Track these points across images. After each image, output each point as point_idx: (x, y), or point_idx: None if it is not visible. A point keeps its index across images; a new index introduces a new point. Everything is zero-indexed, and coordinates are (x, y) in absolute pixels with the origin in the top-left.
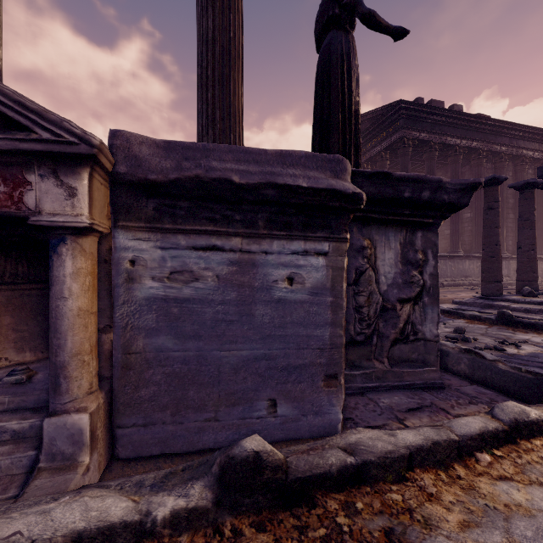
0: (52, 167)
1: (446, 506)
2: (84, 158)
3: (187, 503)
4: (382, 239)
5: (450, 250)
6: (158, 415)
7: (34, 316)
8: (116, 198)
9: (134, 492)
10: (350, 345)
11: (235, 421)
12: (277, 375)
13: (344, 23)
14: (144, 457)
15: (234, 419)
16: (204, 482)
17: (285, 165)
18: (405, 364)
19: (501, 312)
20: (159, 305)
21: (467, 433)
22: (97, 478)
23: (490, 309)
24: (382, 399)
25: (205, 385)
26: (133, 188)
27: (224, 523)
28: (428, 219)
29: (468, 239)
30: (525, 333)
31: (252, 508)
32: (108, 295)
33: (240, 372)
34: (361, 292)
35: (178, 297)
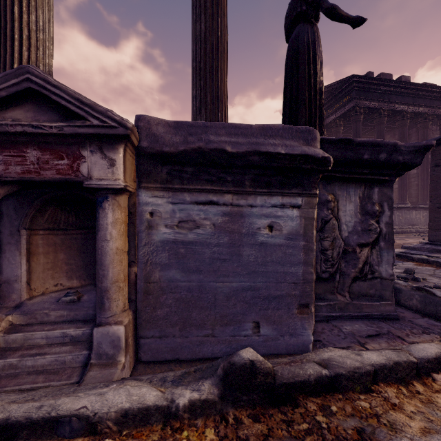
0: (98, 145)
1: (408, 415)
2: (121, 137)
3: (200, 396)
4: (343, 194)
5: (397, 202)
6: (169, 330)
7: (79, 253)
8: (140, 166)
9: (160, 385)
10: (317, 281)
11: (227, 337)
12: (260, 303)
13: (310, 17)
14: (159, 361)
15: (226, 336)
16: (211, 381)
17: (266, 136)
18: (363, 298)
19: None
20: (170, 247)
21: (424, 356)
22: (129, 374)
23: (437, 253)
24: (344, 326)
25: (205, 309)
26: (152, 158)
27: (228, 413)
28: (384, 176)
29: (415, 192)
30: None
31: (248, 404)
32: (132, 239)
33: (231, 299)
34: (325, 237)
35: (184, 240)
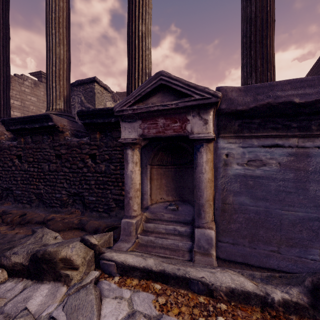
0: (197, 111)
1: None
2: (212, 104)
3: (290, 298)
4: None
5: None
6: (240, 240)
7: (172, 180)
8: (219, 122)
9: (251, 279)
10: None
11: (293, 257)
12: None
13: None
14: (232, 261)
15: (292, 255)
16: (299, 289)
17: None
18: None
19: None
20: (241, 179)
21: None
22: None
23: None
24: None
25: (270, 229)
26: (228, 116)
27: None
28: None
29: None
30: None
31: None
32: None
33: (296, 226)
34: None
35: (252, 175)
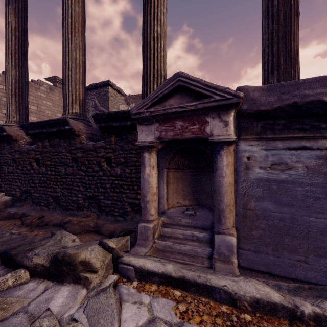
0: (217, 113)
1: None
2: (233, 105)
3: (322, 311)
4: None
5: None
6: (263, 248)
7: (189, 184)
8: (240, 123)
9: (277, 289)
10: None
11: (322, 267)
12: None
13: None
14: (254, 270)
15: (321, 266)
16: None
17: None
18: None
19: None
20: (263, 183)
21: None
22: None
23: None
24: None
25: (297, 237)
26: (250, 117)
27: None
28: None
29: None
30: None
31: None
32: None
33: (326, 234)
34: None
35: (276, 179)
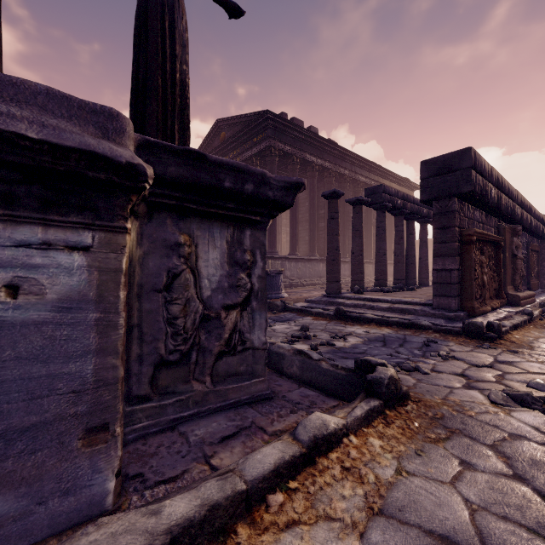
0: None
1: None
2: None
3: None
4: (205, 236)
5: (309, 254)
6: None
7: None
8: None
9: None
10: (163, 367)
11: None
12: None
13: None
14: None
15: None
16: None
17: None
18: (231, 379)
19: (337, 308)
20: None
21: (259, 474)
22: None
23: (332, 305)
24: (196, 430)
25: None
26: None
27: None
28: (255, 216)
29: (323, 245)
30: (353, 325)
31: None
32: None
33: None
34: (174, 299)
35: None
